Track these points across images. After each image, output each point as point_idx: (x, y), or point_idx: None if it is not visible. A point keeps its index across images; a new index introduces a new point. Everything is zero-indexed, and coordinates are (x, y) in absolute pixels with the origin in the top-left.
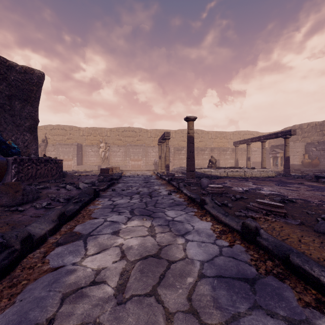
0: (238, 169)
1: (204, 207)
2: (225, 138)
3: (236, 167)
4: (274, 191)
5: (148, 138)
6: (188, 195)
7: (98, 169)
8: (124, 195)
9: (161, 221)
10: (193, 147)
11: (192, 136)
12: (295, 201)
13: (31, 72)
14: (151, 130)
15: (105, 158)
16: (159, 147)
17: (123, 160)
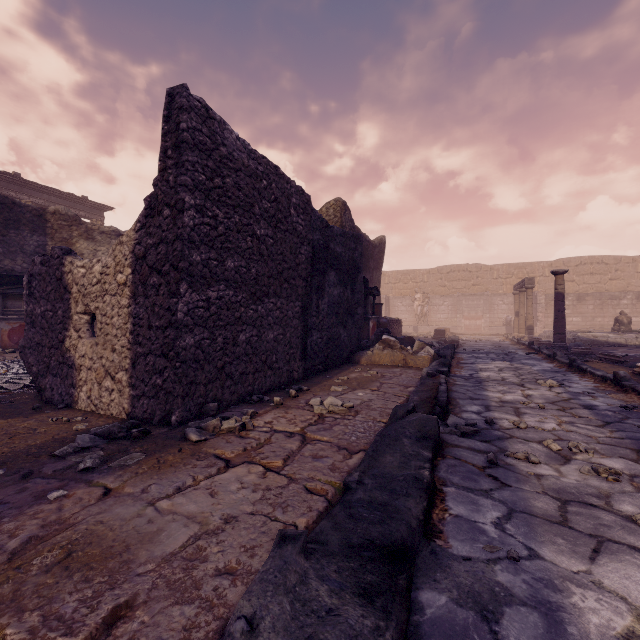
0: None
1: (555, 358)
2: None
3: None
4: None
5: (493, 280)
6: (546, 354)
7: (414, 331)
8: (479, 353)
9: (517, 362)
10: (563, 305)
11: (561, 292)
12: None
13: (381, 242)
14: (498, 267)
15: (423, 315)
16: (515, 298)
17: (449, 318)
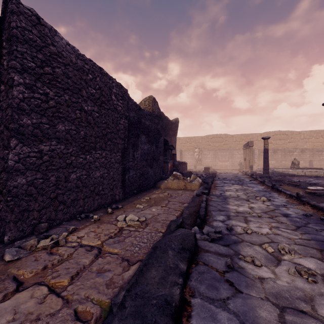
0: (317, 170)
1: (264, 183)
2: (323, 137)
3: (317, 168)
4: (319, 182)
5: (233, 142)
6: (259, 181)
7: (194, 168)
8: (226, 180)
9: (245, 186)
10: (268, 155)
11: (266, 148)
12: (317, 184)
13: (176, 121)
14: (236, 135)
15: (199, 159)
16: (244, 151)
17: (212, 161)
